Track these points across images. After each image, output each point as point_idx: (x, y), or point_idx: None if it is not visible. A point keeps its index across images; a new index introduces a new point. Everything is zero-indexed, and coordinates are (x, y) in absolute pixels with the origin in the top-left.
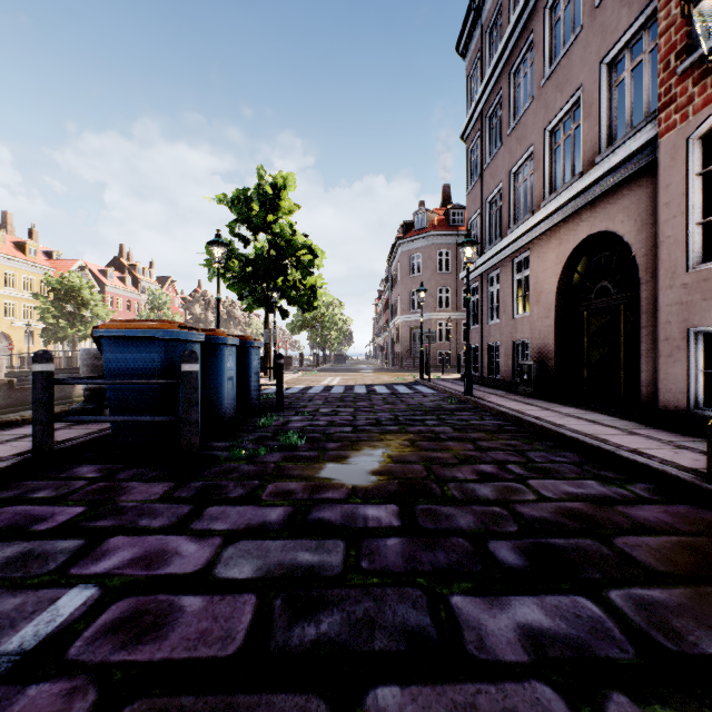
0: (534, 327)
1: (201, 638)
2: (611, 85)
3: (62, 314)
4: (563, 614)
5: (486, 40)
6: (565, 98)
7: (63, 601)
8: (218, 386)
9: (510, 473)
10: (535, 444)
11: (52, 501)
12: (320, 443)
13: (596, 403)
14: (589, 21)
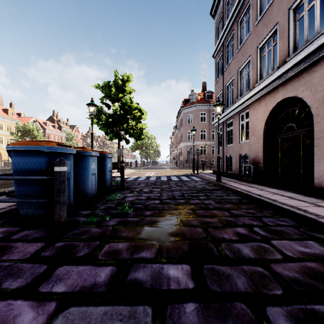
0: (251, 147)
1: None
2: (295, 20)
3: None
4: None
5: (225, 8)
6: (269, 30)
7: None
8: (86, 178)
9: (257, 234)
10: (264, 212)
11: None
12: (141, 211)
13: (286, 186)
14: None
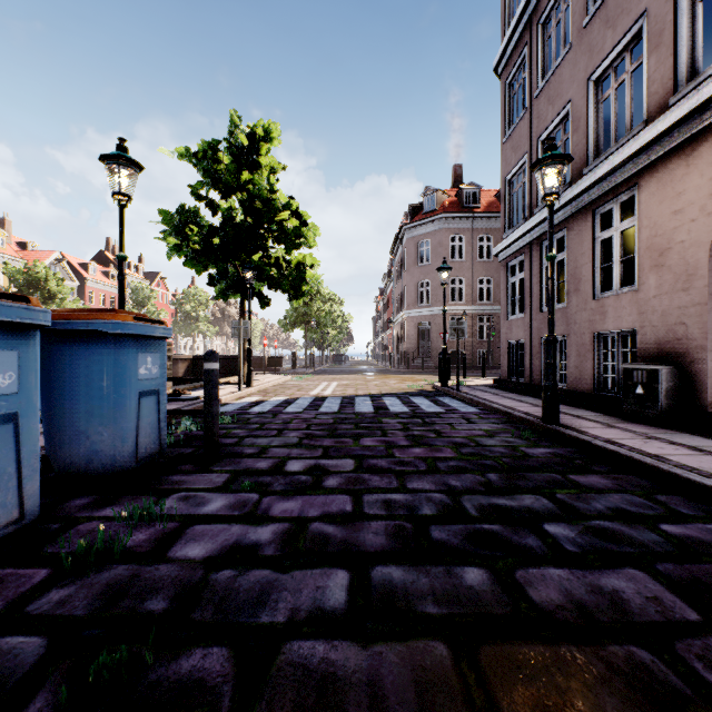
0: (649, 309)
1: None
2: None
3: None
4: None
5: None
6: None
7: None
8: None
9: None
10: None
11: None
12: None
13: None
14: None
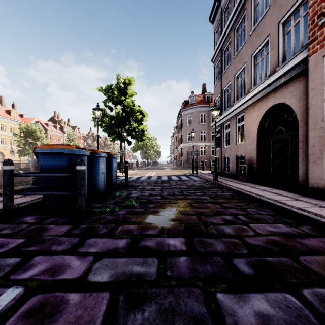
0: (246, 149)
1: (77, 321)
2: (284, 33)
3: (27, 143)
4: (280, 305)
5: (223, 15)
6: (261, 40)
7: (3, 296)
8: (96, 177)
9: (239, 220)
10: (250, 205)
11: (9, 235)
12: (146, 204)
13: (276, 184)
14: (273, 3)
